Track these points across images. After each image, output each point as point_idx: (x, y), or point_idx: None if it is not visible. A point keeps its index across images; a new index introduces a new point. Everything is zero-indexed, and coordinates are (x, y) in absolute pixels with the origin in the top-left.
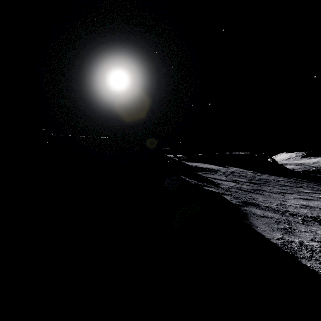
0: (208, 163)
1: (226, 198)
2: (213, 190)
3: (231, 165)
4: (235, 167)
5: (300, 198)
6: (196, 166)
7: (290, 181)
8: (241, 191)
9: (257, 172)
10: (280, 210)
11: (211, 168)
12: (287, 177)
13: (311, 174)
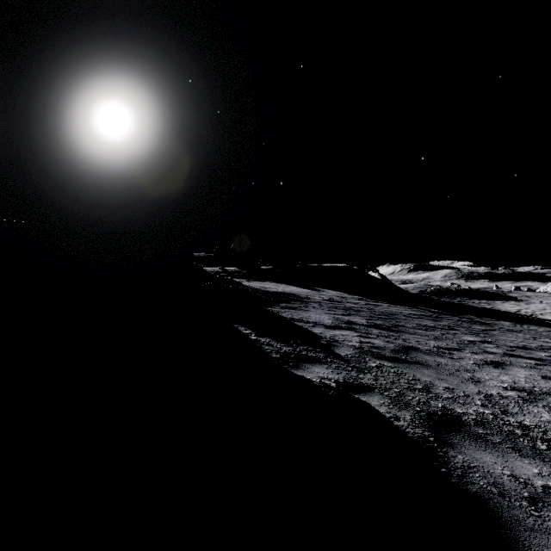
0: (284, 282)
1: (380, 409)
2: (339, 387)
3: (323, 285)
4: (331, 289)
5: (485, 363)
6: (266, 292)
7: (425, 315)
8: (386, 362)
9: (367, 299)
10: (514, 430)
11: (293, 293)
12: (414, 307)
13: (433, 298)
